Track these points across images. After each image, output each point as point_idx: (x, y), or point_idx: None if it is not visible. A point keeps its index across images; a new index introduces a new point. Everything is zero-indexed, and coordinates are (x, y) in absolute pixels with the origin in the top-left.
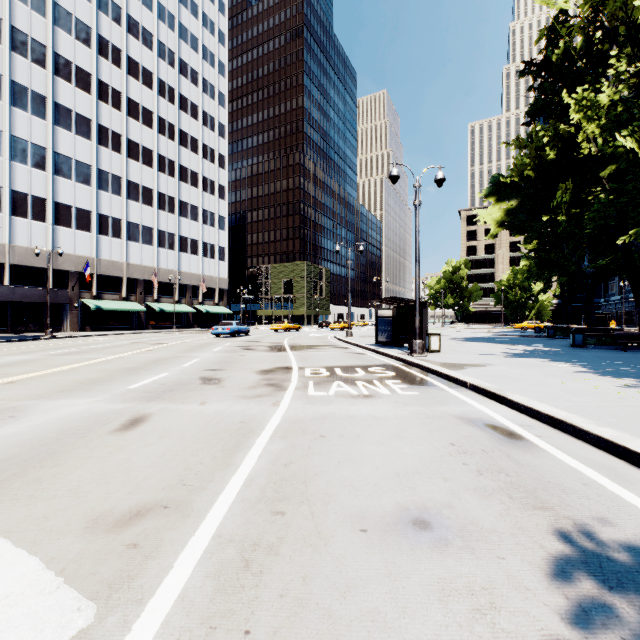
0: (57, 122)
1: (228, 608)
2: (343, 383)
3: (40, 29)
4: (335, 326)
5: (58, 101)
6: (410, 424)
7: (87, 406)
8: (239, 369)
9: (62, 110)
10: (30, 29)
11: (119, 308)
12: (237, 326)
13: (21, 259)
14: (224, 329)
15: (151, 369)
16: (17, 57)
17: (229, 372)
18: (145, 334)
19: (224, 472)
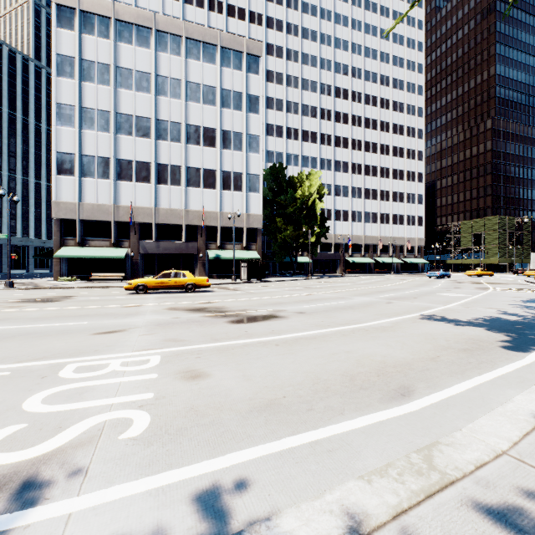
0: (335, 170)
1: (485, 296)
2: (512, 290)
3: (329, 128)
4: (530, 273)
5: (335, 159)
6: (529, 294)
7: (430, 289)
8: (464, 287)
9: (337, 163)
10: (326, 130)
11: (362, 261)
12: (443, 272)
13: (323, 240)
14: (435, 273)
15: (427, 285)
16: (322, 146)
17: (461, 287)
18: (380, 276)
19: (478, 294)
